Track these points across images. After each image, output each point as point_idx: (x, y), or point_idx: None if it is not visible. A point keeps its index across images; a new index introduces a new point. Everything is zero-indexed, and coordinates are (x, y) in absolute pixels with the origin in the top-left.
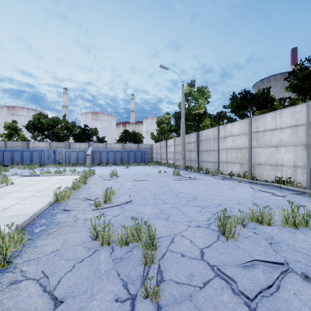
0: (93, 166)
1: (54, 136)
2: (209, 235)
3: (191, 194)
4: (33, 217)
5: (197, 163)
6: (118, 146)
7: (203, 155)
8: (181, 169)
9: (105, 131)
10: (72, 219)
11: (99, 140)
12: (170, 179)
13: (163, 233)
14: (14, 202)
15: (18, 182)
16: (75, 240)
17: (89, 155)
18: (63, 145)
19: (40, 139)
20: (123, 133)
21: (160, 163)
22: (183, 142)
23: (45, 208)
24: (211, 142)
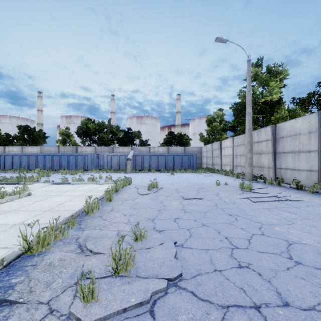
0: (134, 172)
1: (100, 141)
2: None
3: None
4: None
5: (273, 170)
6: (162, 150)
7: (286, 159)
8: (247, 179)
9: (149, 136)
10: None
11: (143, 143)
12: (240, 198)
13: None
14: None
15: (38, 193)
16: None
17: (130, 159)
18: (108, 149)
19: (89, 144)
20: (167, 135)
21: (212, 170)
22: (250, 140)
23: None
24: (302, 138)
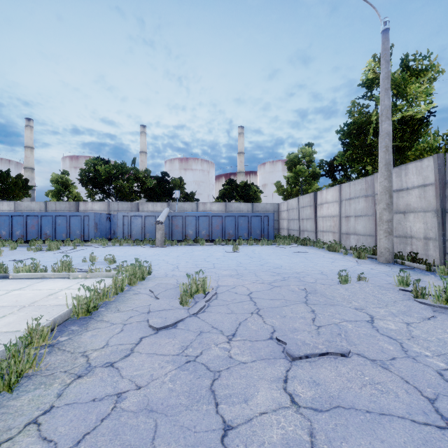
0: (169, 246)
1: (118, 193)
2: None
3: None
4: None
5: (439, 245)
6: (218, 208)
7: None
8: (383, 261)
9: (198, 187)
10: None
11: (186, 197)
12: None
13: None
14: None
15: None
16: None
17: (161, 223)
18: (129, 206)
19: (100, 199)
20: (225, 185)
21: (303, 240)
22: (389, 186)
23: None
24: None
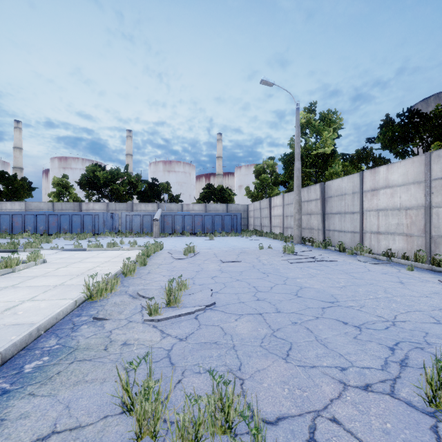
0: (163, 237)
1: (113, 194)
2: (408, 428)
3: (325, 293)
4: (37, 333)
5: (322, 233)
6: (199, 208)
7: (333, 220)
8: (296, 242)
9: (181, 188)
10: (102, 343)
11: (173, 199)
12: (279, 260)
13: (285, 406)
14: (28, 297)
15: (53, 260)
16: (86, 408)
17: (157, 220)
18: (125, 206)
19: (96, 199)
20: (205, 189)
21: (260, 233)
22: (299, 199)
23: (67, 312)
24: (347, 198)
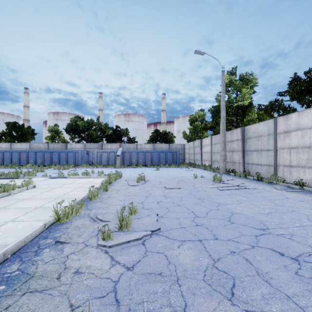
0: (123, 168)
1: (89, 137)
2: None
3: (254, 219)
4: (3, 257)
5: (242, 165)
6: (149, 147)
7: (251, 156)
8: (221, 173)
9: (136, 132)
10: (57, 270)
11: (130, 140)
12: (210, 187)
13: None
14: (12, 217)
15: (41, 186)
16: None
17: (119, 156)
18: (97, 146)
19: (77, 141)
20: (153, 133)
21: (193, 165)
22: (224, 140)
23: (36, 234)
24: (263, 139)
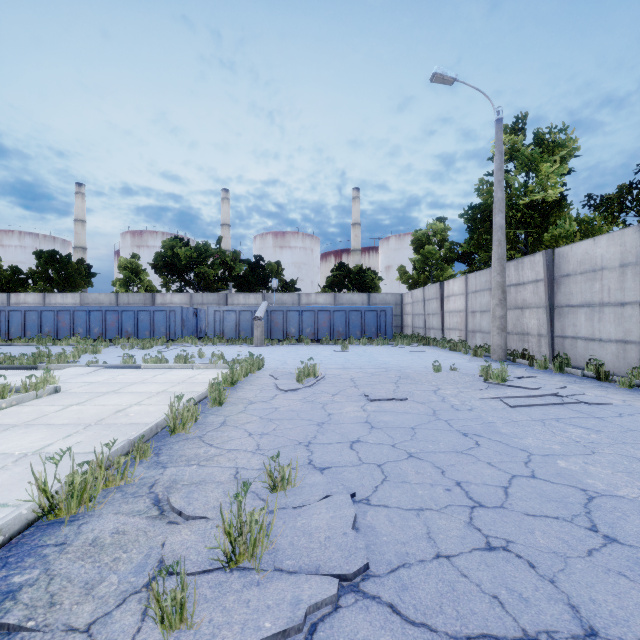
0: (269, 345)
1: (200, 281)
2: None
3: None
4: None
5: (548, 341)
6: (325, 300)
7: (574, 318)
8: (496, 358)
9: (299, 271)
10: None
11: (286, 287)
12: (483, 398)
13: None
14: None
15: (74, 388)
16: None
17: (260, 319)
18: (215, 298)
19: (177, 289)
20: (335, 271)
21: (425, 339)
22: (502, 281)
23: None
24: (607, 276)
